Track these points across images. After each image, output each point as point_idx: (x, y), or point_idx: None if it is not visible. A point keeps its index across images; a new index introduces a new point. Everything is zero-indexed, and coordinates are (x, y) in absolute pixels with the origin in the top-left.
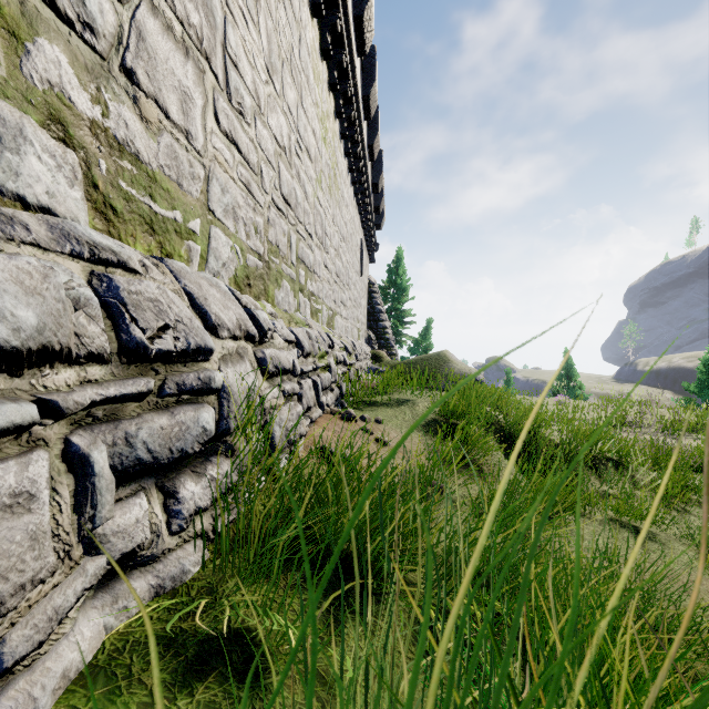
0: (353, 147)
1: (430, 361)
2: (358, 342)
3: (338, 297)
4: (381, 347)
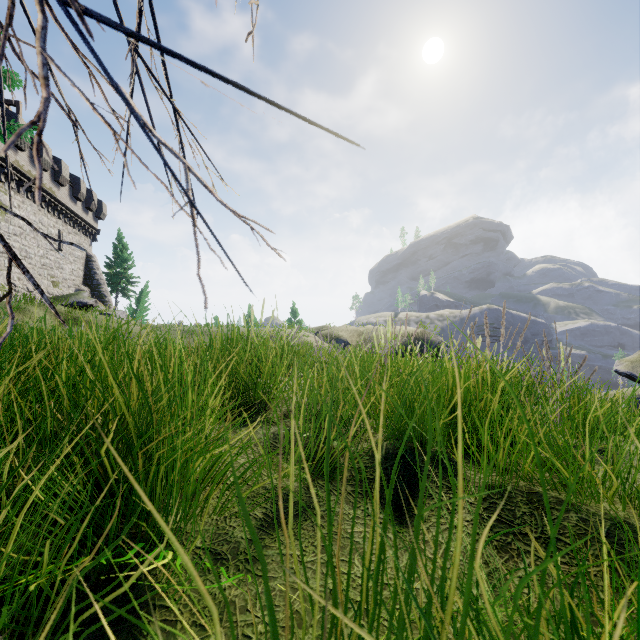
0: (29, 188)
1: (69, 295)
2: (47, 288)
3: (5, 262)
4: (95, 296)
